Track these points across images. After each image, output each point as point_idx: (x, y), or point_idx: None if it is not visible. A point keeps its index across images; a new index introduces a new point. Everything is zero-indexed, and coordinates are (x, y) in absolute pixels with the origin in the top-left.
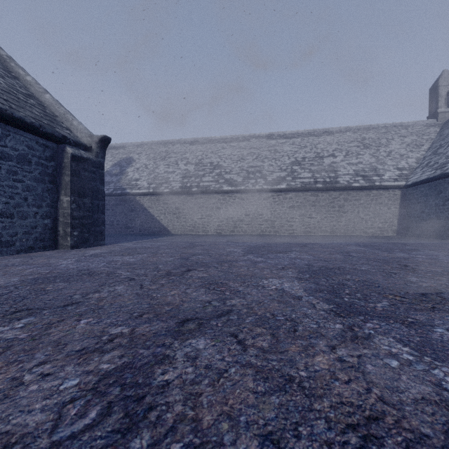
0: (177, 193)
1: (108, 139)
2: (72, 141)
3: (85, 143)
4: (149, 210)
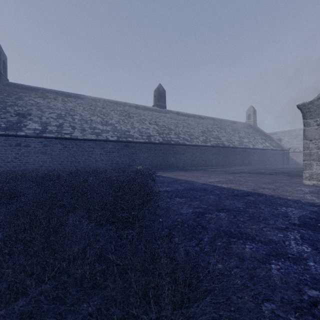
0: (302, 152)
1: (290, 148)
2: (285, 150)
3: (286, 149)
4: (291, 157)
